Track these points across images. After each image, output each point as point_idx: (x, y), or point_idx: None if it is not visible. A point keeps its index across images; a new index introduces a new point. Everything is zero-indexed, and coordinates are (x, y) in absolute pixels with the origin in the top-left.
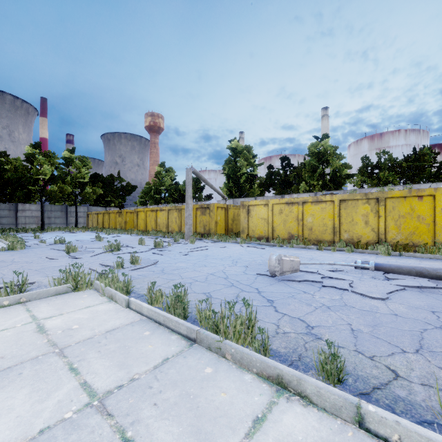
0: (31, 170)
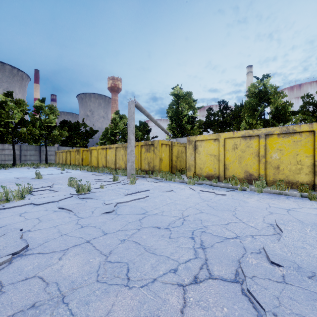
0: (2, 114)
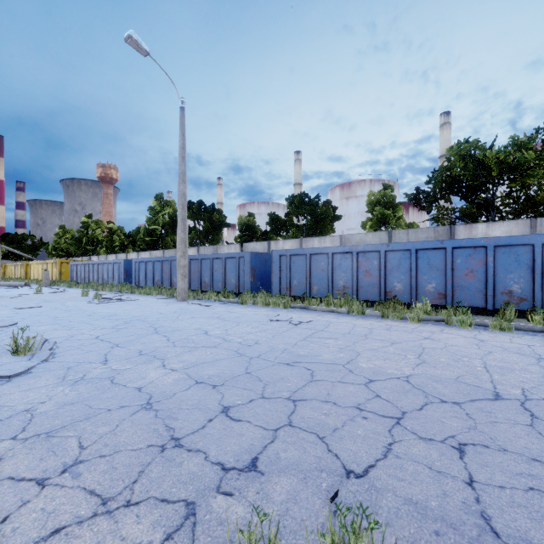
0: None
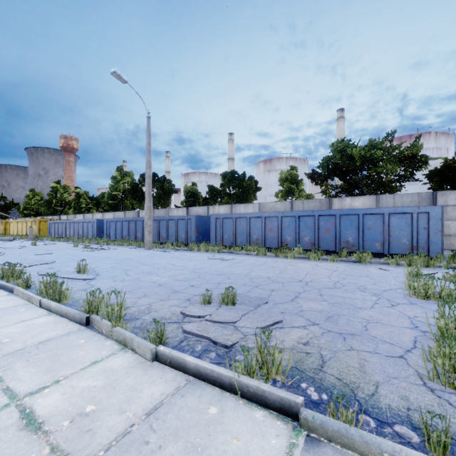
0: None
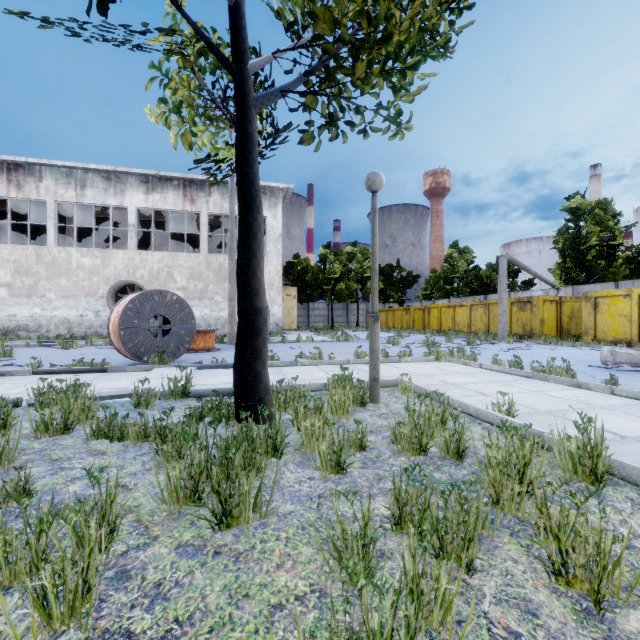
0: (325, 270)
